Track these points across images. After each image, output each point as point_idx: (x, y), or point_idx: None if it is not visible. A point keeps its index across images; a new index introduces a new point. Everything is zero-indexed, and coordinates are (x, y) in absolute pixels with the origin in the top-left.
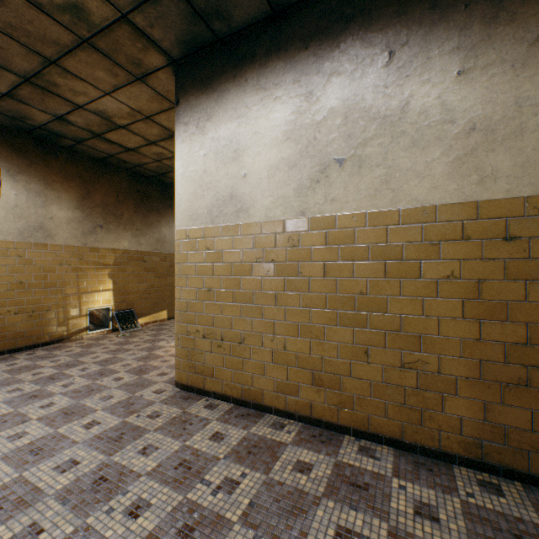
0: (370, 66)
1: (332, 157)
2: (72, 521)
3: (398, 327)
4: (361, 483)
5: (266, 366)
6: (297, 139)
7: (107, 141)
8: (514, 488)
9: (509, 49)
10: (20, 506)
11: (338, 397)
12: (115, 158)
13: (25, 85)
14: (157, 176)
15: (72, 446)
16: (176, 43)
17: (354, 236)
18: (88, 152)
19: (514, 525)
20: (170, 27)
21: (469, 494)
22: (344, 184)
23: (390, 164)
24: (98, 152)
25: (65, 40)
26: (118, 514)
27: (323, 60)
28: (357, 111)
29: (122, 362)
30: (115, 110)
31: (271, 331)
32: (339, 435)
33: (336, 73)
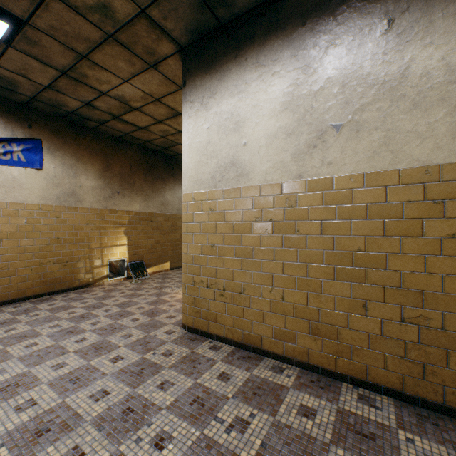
0: (368, 36)
1: (329, 123)
2: (107, 447)
3: (398, 283)
4: (367, 433)
5: (265, 315)
6: (294, 109)
7: (123, 122)
8: None
9: None
10: (64, 429)
11: (335, 346)
12: (129, 136)
13: (62, 78)
14: (162, 150)
15: (103, 378)
16: (184, 32)
17: (351, 196)
18: (108, 131)
19: None
20: (180, 17)
21: None
22: (341, 147)
23: (389, 127)
24: (116, 132)
25: (94, 36)
26: (145, 444)
27: (320, 34)
28: (354, 79)
29: (137, 305)
30: (131, 95)
31: (269, 283)
32: (337, 382)
33: (333, 45)
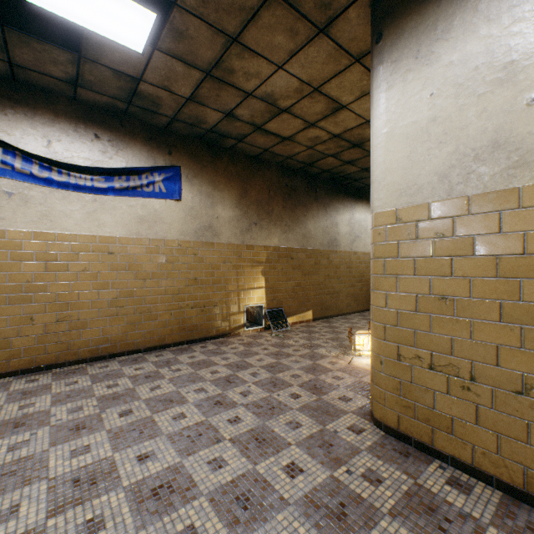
0: None
1: None
2: None
3: None
4: None
5: None
6: None
7: (265, 133)
8: None
9: None
10: None
11: None
12: (268, 153)
13: (205, 81)
14: (304, 167)
15: (283, 508)
16: None
17: None
18: (245, 150)
19: None
20: None
21: None
22: None
23: None
24: (254, 149)
25: None
26: None
27: None
28: None
29: (289, 371)
30: (282, 89)
31: None
32: None
33: None
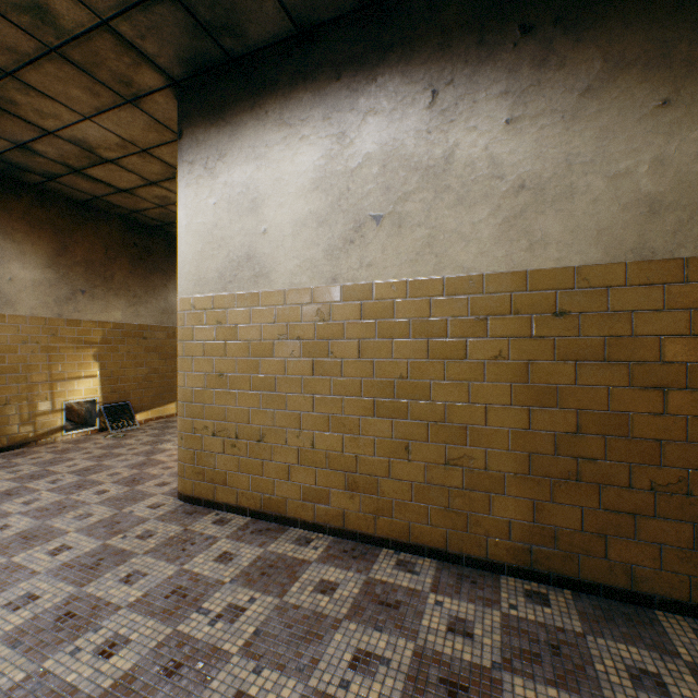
0: (412, 107)
1: (368, 212)
2: (23, 667)
3: (442, 417)
4: (392, 601)
5: (291, 469)
6: (328, 189)
7: (90, 179)
8: (563, 596)
9: (560, 98)
10: None
11: (375, 502)
12: (103, 201)
13: None
14: (163, 226)
15: (31, 578)
16: (176, 60)
17: (393, 308)
18: (63, 191)
19: (554, 636)
20: (167, 40)
21: (512, 606)
22: (381, 245)
23: (433, 224)
24: (79, 193)
25: (25, 46)
26: (86, 654)
27: (358, 94)
28: (397, 159)
29: (109, 471)
30: (100, 140)
31: (297, 425)
32: (376, 549)
33: (373, 112)
